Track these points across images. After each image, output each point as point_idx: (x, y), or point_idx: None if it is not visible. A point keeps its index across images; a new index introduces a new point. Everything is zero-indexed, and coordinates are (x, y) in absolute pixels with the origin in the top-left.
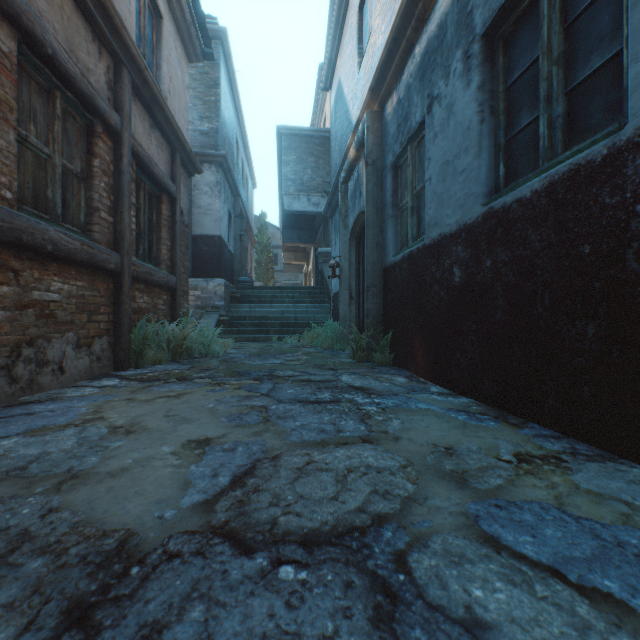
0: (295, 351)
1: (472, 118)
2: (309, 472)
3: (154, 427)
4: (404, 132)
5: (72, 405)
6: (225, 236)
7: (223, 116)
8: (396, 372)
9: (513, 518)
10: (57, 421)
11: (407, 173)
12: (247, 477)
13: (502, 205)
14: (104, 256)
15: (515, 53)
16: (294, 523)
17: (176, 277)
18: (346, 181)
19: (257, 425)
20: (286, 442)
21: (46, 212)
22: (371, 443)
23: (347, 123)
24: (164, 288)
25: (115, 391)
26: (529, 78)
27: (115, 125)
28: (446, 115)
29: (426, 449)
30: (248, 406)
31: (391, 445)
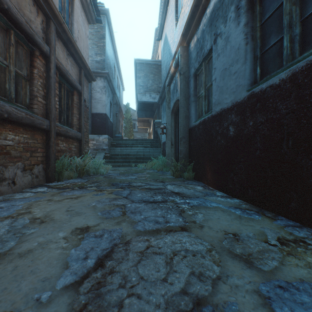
0: (143, 172)
1: (241, 42)
2: (148, 255)
3: (58, 218)
4: (200, 56)
5: (15, 204)
6: (108, 114)
7: (107, 53)
8: (196, 183)
9: (296, 300)
10: (1, 215)
11: (202, 78)
12: (106, 260)
13: (260, 89)
14: (39, 121)
15: (266, 3)
16: (135, 306)
17: (81, 133)
18: (169, 84)
19: (118, 217)
20: (135, 229)
21: (5, 96)
22: (186, 230)
23: (169, 55)
24: (75, 139)
25: (43, 195)
26: (276, 16)
27: (46, 51)
28: (225, 43)
29: (220, 235)
30: (114, 204)
31: (198, 232)
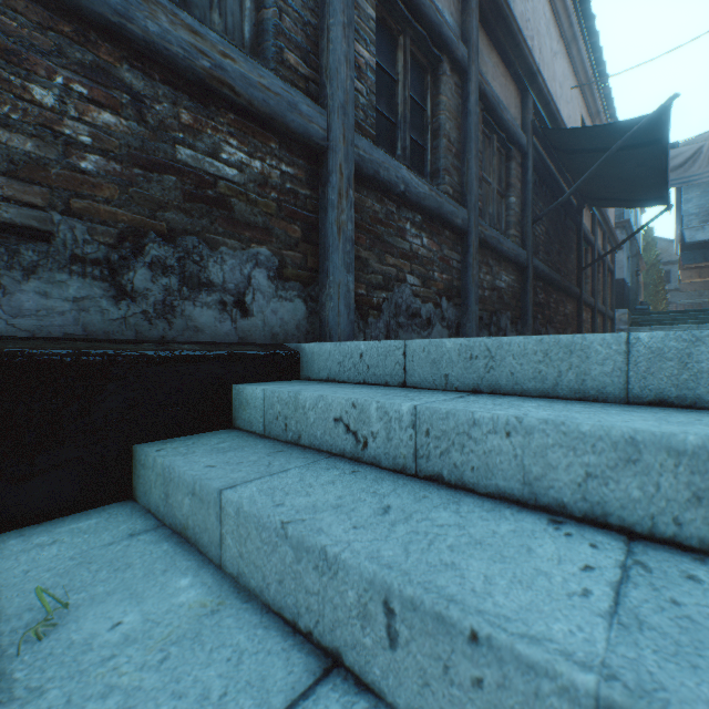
0: None
1: None
2: None
3: None
4: None
5: None
6: (624, 277)
7: None
8: None
9: None
10: None
11: None
12: None
13: None
14: (602, 309)
15: None
16: None
17: (612, 313)
18: None
19: None
20: None
21: None
22: None
23: None
24: (608, 319)
25: None
26: None
27: (603, 258)
28: None
29: None
30: None
31: None
